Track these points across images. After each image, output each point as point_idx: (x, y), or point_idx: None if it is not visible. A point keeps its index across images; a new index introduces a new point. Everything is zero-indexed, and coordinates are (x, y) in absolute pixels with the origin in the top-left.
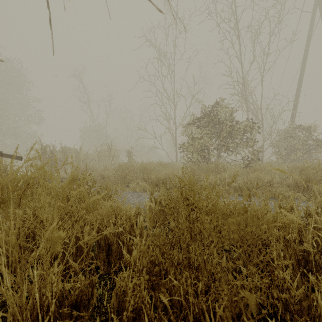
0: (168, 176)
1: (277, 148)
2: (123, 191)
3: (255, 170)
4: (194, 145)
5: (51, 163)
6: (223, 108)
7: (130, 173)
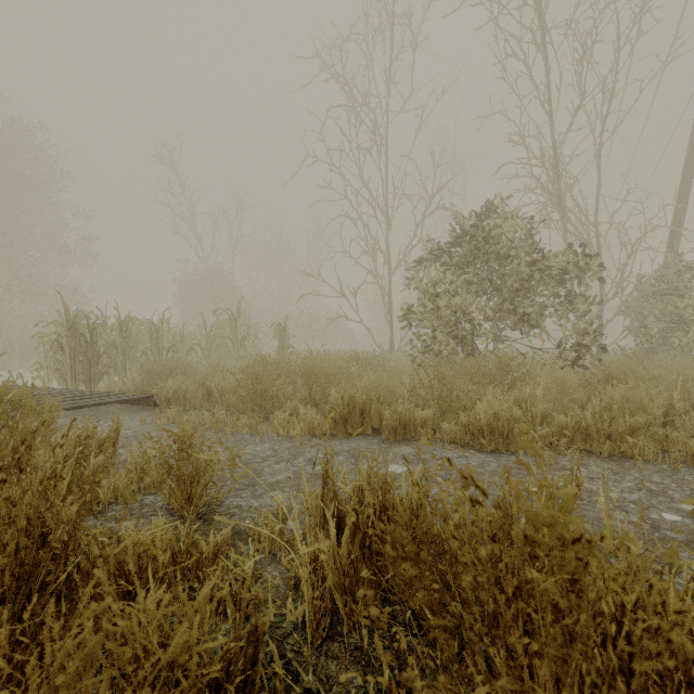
0: (375, 394)
1: (636, 318)
2: (252, 436)
3: (608, 378)
4: (440, 311)
5: (90, 355)
6: (510, 220)
7: (275, 383)
